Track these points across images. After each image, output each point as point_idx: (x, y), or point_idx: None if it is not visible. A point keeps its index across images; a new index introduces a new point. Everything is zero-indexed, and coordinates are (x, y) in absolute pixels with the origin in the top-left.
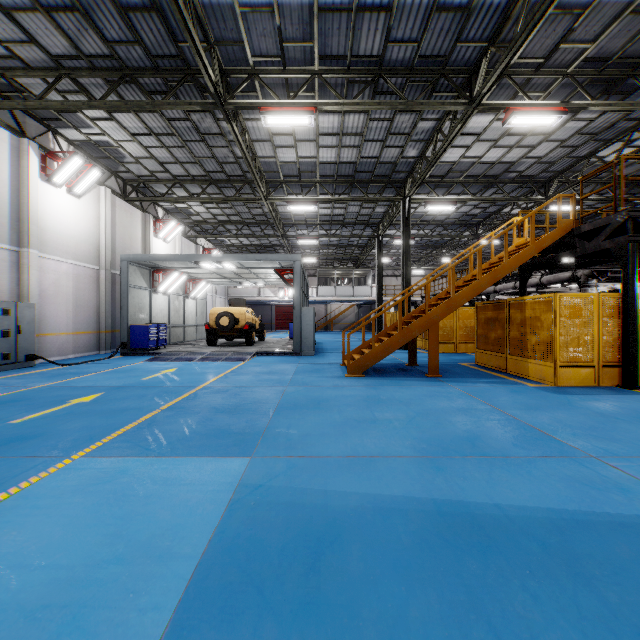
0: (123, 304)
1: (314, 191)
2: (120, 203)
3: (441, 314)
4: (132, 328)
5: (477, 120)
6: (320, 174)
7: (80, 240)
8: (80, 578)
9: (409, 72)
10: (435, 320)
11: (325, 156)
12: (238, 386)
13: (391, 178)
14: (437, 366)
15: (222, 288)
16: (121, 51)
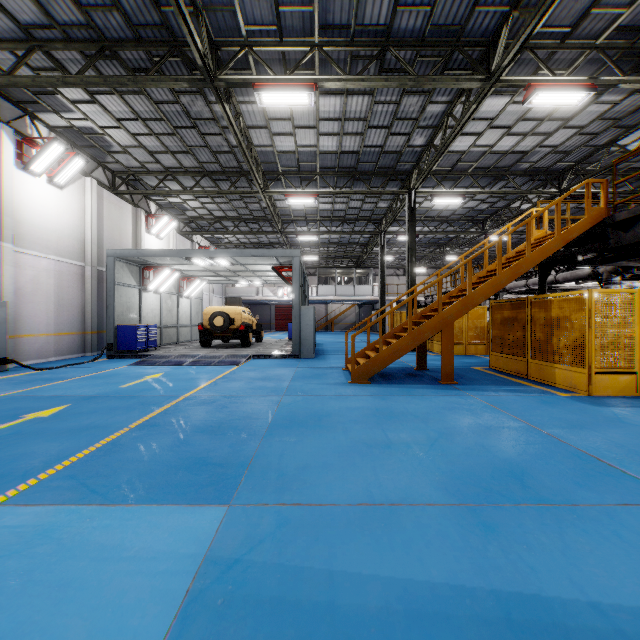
0: (109, 303)
1: (314, 184)
2: (108, 196)
3: (456, 313)
4: (119, 329)
5: (491, 103)
6: (320, 165)
7: (63, 234)
8: None
9: (420, 44)
10: (449, 320)
11: (326, 145)
12: (227, 396)
13: (396, 170)
14: (452, 372)
15: (219, 287)
16: (98, 19)
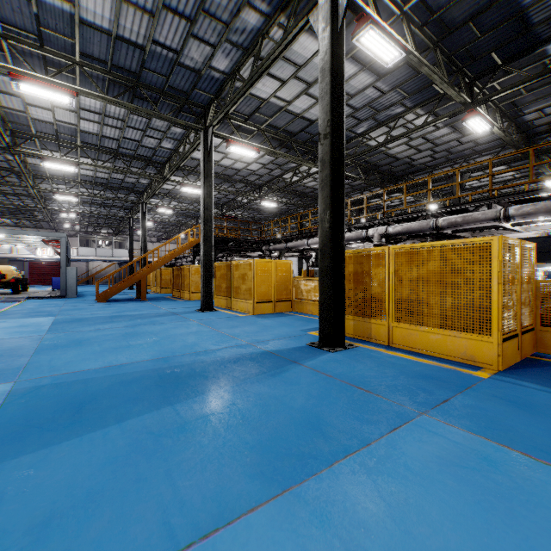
0: None
1: (76, 185)
2: None
3: (148, 273)
4: None
5: (175, 178)
6: (81, 179)
7: None
8: (25, 325)
9: (133, 158)
10: (145, 275)
11: (85, 172)
12: (31, 308)
13: (134, 189)
14: (146, 296)
15: None
16: None
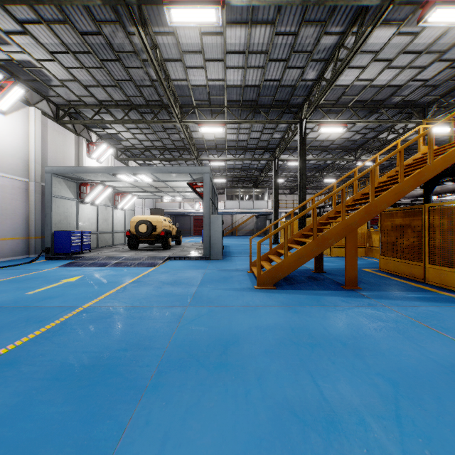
0: (47, 212)
1: (222, 117)
2: (52, 125)
3: (360, 220)
4: (55, 234)
5: (378, 34)
6: (227, 99)
7: (7, 154)
8: None
9: None
10: (353, 227)
11: (232, 79)
12: (128, 306)
13: (289, 103)
14: (355, 277)
15: (151, 202)
16: None
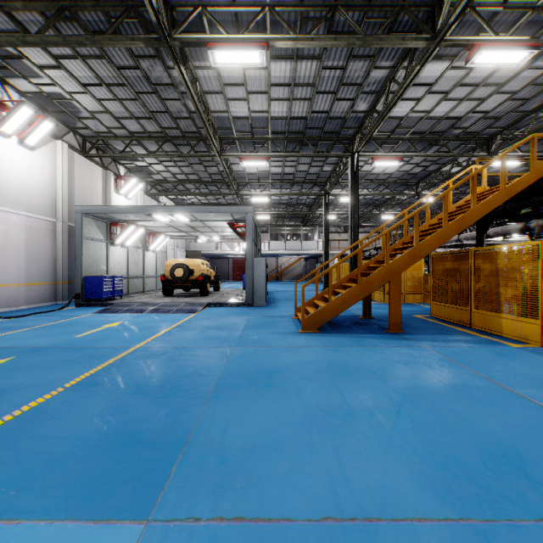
0: (77, 255)
1: (266, 149)
2: (79, 159)
3: (403, 265)
4: (86, 279)
5: (431, 68)
6: (272, 130)
7: (34, 192)
8: None
9: (367, 5)
10: (397, 271)
11: (277, 110)
12: (178, 347)
13: (340, 135)
14: (399, 321)
15: (183, 243)
16: None
